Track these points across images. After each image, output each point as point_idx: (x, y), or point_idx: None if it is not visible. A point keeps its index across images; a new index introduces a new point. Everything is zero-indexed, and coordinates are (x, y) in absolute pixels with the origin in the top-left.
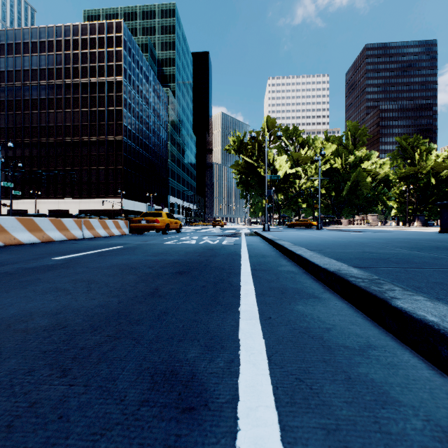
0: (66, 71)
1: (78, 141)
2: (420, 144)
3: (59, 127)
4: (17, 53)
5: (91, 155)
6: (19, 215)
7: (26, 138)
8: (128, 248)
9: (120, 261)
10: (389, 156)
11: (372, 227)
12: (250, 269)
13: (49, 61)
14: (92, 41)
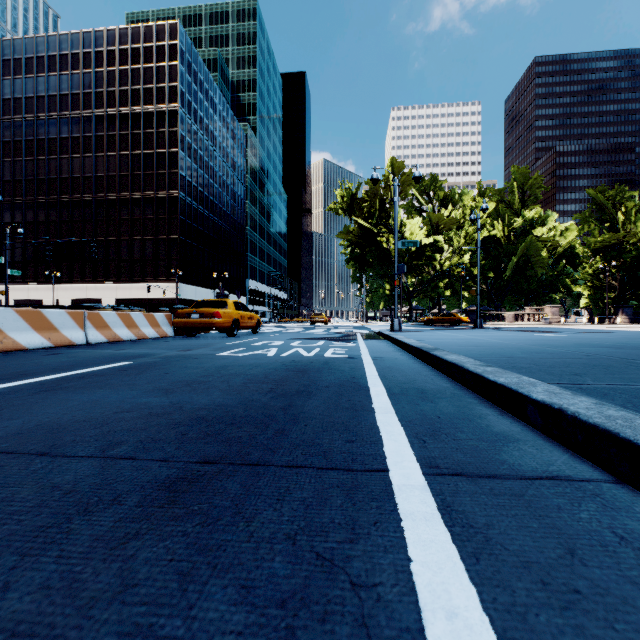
0: (97, 97)
1: (114, 198)
2: (625, 199)
3: (87, 178)
4: (28, 72)
5: (133, 219)
6: (25, 306)
7: (41, 196)
8: (134, 368)
9: (59, 413)
10: (577, 217)
11: (553, 325)
12: (417, 459)
13: (73, 83)
14: (134, 53)
